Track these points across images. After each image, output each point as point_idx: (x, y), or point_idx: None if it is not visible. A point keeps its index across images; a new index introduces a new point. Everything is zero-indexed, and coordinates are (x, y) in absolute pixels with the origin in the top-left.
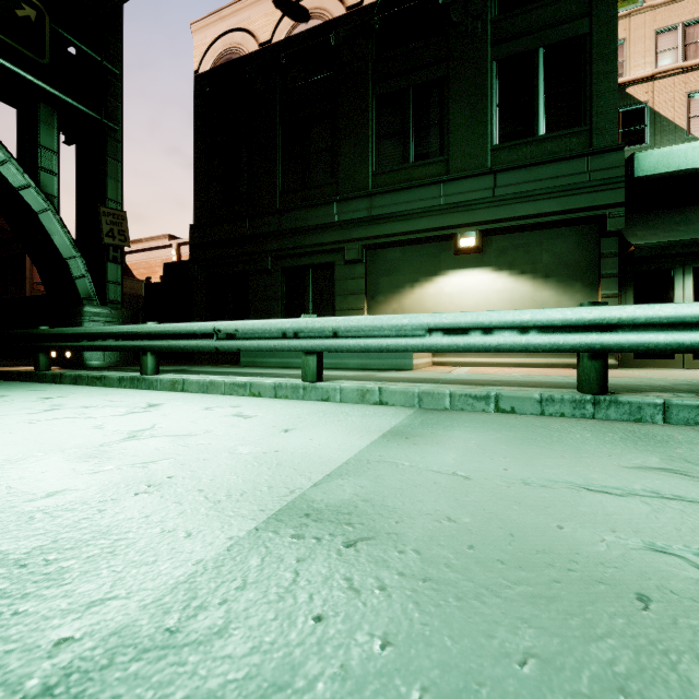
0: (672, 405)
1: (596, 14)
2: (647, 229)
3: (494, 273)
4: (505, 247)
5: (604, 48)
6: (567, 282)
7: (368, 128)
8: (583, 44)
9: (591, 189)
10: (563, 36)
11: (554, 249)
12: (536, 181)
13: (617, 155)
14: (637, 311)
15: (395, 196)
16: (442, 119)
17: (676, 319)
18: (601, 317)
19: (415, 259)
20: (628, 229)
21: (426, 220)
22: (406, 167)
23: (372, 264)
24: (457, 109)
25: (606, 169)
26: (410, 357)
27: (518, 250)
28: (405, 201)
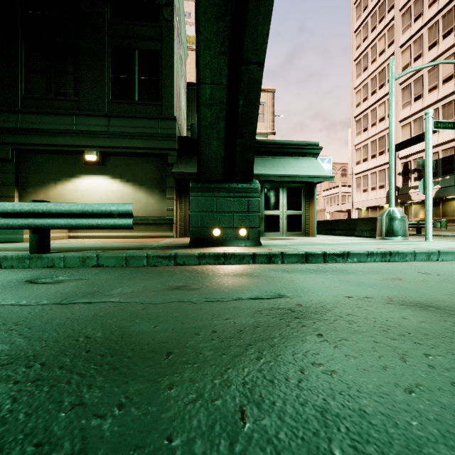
0: (68, 257)
1: (164, 42)
2: (184, 164)
3: (111, 179)
4: (118, 164)
5: (168, 62)
6: (152, 189)
7: (18, 61)
8: (158, 56)
9: (161, 138)
10: (148, 47)
11: (145, 169)
12: (133, 127)
13: (173, 122)
14: (52, 206)
15: (40, 117)
16: (76, 73)
17: (70, 211)
18: (33, 209)
19: (58, 164)
20: (177, 163)
21: (63, 138)
22: (49, 98)
23: (24, 164)
24: (86, 69)
25: (168, 129)
26: (21, 233)
27: (125, 167)
28: (48, 122)
